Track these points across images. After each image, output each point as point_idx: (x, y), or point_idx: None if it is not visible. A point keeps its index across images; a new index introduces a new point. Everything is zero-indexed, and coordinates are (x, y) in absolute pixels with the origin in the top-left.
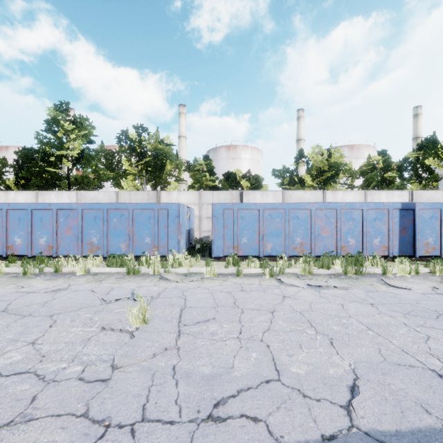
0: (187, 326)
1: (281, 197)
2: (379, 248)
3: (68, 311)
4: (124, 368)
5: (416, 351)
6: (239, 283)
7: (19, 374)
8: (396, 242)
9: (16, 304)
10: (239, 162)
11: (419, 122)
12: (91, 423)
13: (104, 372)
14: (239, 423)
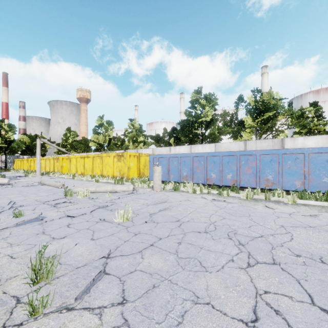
0: None
1: None
2: None
3: None
4: None
5: None
6: None
7: None
8: None
9: (305, 222)
10: None
11: None
12: None
13: None
14: None
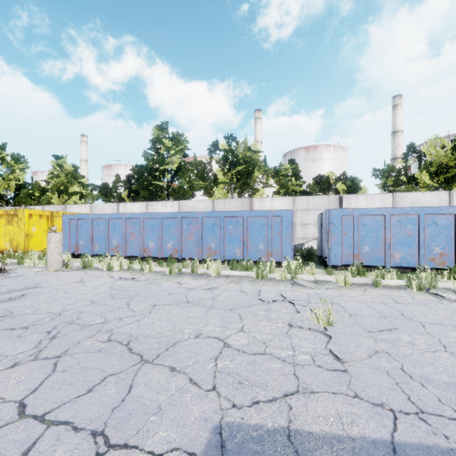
0: (373, 332)
1: (391, 200)
2: None
3: (240, 307)
4: (351, 363)
5: None
6: (385, 294)
7: (260, 354)
8: None
9: (191, 297)
10: (320, 163)
11: None
12: (372, 405)
13: (334, 363)
14: None
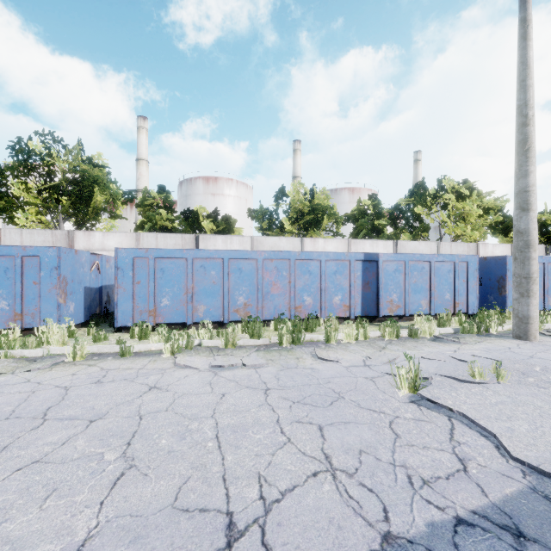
0: None
1: (250, 244)
2: (340, 307)
3: None
4: None
5: (243, 473)
6: (110, 368)
7: None
8: (358, 300)
9: None
10: (221, 199)
11: (419, 168)
12: None
13: None
14: None
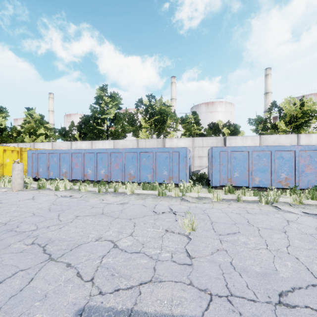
0: (222, 235)
1: (258, 140)
2: None
3: (138, 217)
4: (197, 259)
5: None
6: (242, 207)
7: (136, 253)
8: None
9: (106, 210)
10: (215, 114)
11: None
12: (199, 290)
13: (185, 259)
14: (307, 311)
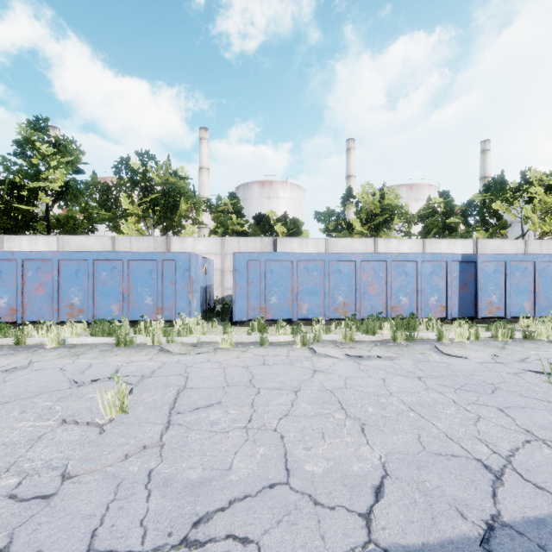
0: (182, 414)
1: (324, 246)
2: (436, 308)
3: (21, 398)
4: (80, 477)
5: (462, 436)
6: (262, 354)
7: None
8: (455, 301)
9: None
10: (275, 202)
11: (487, 159)
12: None
13: (50, 484)
14: (223, 547)
